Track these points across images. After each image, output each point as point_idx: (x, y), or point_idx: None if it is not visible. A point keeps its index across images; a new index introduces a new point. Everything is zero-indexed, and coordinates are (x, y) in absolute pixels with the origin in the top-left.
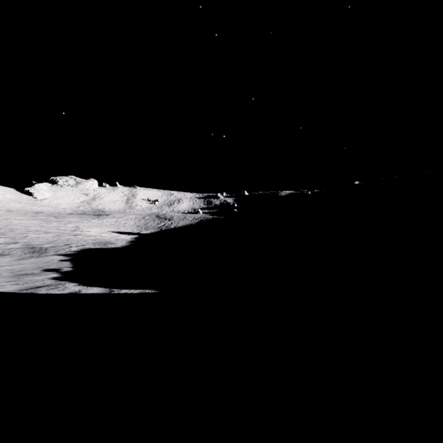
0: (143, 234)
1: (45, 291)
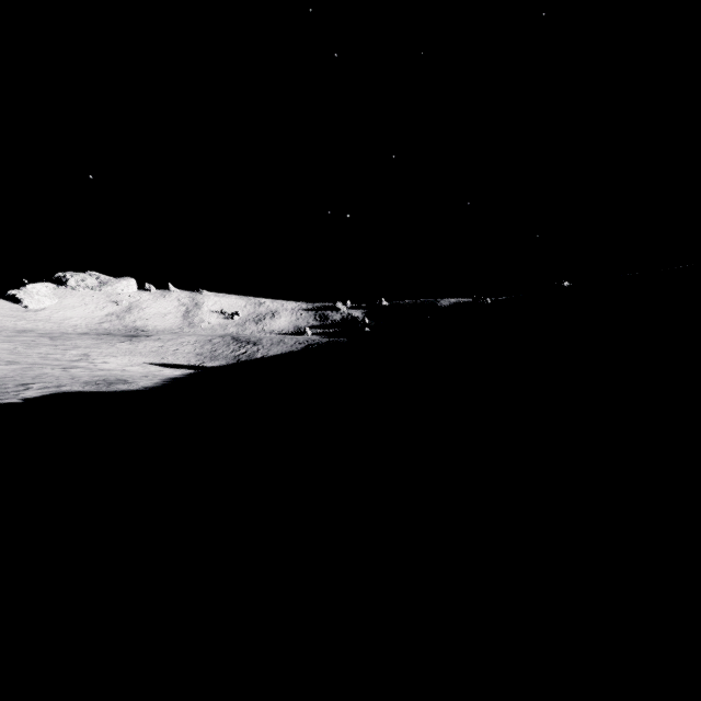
0: (206, 367)
1: None
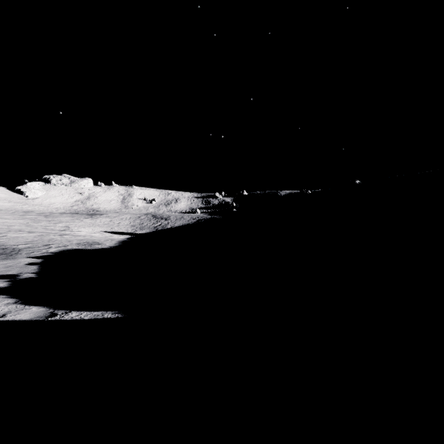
0: (138, 234)
1: None
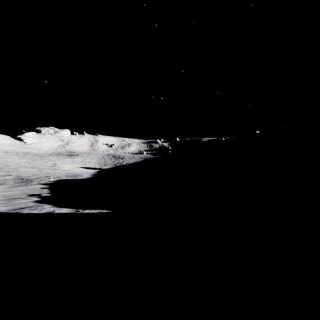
0: (103, 169)
1: (27, 211)
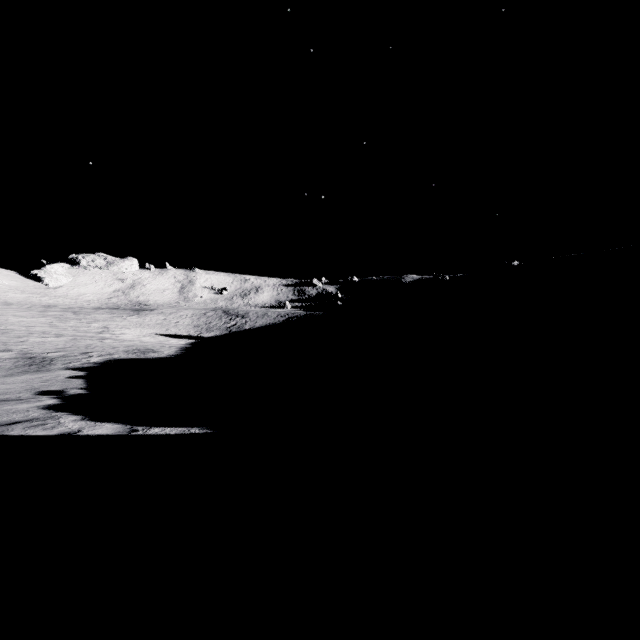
0: (204, 338)
1: (20, 430)
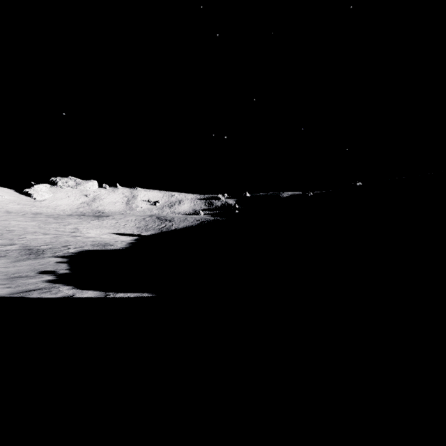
0: (143, 235)
1: (37, 294)
